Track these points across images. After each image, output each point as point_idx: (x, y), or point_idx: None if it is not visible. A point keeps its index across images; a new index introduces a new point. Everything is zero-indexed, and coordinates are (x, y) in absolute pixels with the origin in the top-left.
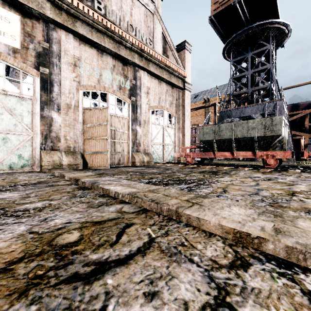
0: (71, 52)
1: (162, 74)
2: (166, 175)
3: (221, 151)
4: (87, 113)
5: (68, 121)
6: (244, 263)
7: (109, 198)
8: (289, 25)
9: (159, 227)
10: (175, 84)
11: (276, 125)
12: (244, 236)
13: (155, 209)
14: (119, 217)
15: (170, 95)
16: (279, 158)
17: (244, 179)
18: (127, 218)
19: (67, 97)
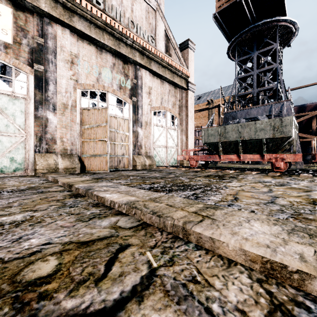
0: (68, 49)
1: (165, 73)
2: (169, 180)
3: (227, 154)
4: (85, 114)
5: (65, 122)
6: (287, 316)
7: (103, 209)
8: (296, 23)
9: (162, 250)
10: (178, 84)
11: (286, 126)
12: (278, 268)
13: (157, 223)
14: (112, 235)
15: (173, 95)
16: (288, 161)
17: (254, 184)
18: (121, 237)
19: (63, 97)
